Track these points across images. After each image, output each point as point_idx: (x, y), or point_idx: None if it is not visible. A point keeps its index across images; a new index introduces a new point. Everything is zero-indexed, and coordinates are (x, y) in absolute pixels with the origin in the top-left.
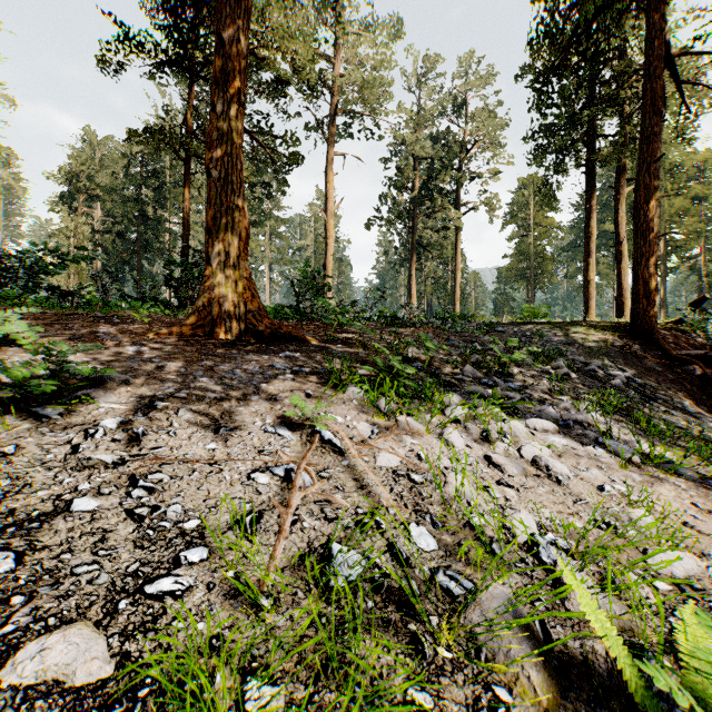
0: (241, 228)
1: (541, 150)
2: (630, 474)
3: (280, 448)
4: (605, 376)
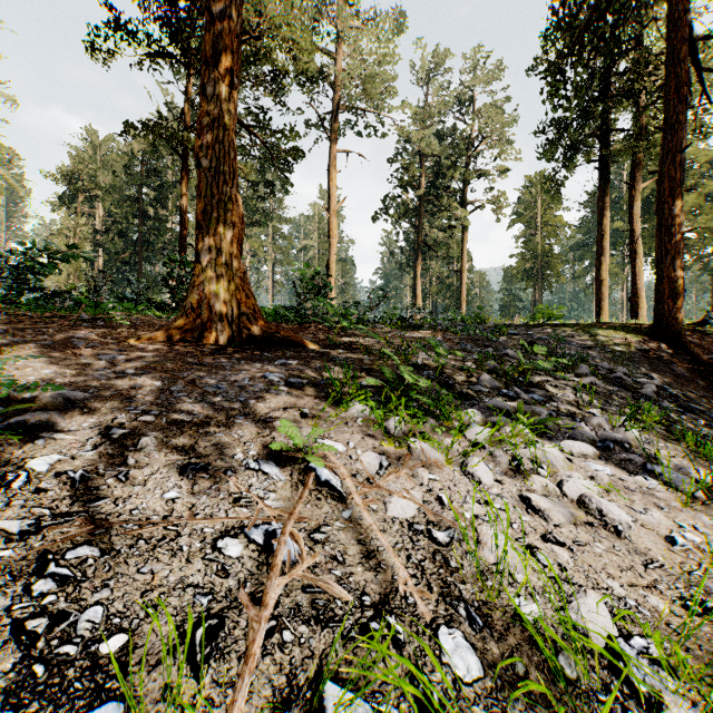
0: (235, 223)
1: (551, 146)
2: (697, 515)
3: (263, 494)
4: (633, 384)
